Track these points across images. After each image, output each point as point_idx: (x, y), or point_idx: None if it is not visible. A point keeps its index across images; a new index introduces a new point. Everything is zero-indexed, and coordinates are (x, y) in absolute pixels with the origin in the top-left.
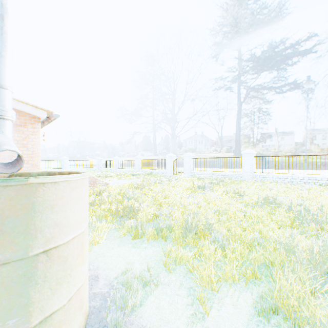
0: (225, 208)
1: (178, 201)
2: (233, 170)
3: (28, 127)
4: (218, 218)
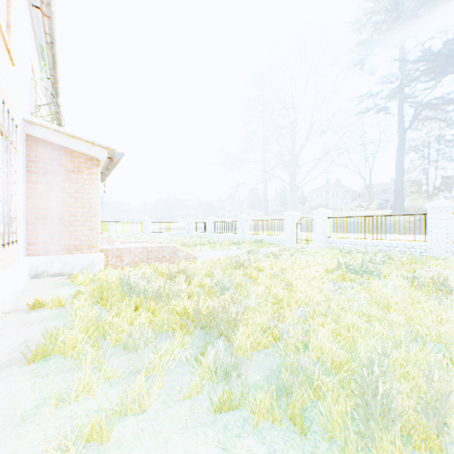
0: (437, 330)
1: (315, 299)
2: (396, 237)
3: (83, 174)
4: (440, 365)
